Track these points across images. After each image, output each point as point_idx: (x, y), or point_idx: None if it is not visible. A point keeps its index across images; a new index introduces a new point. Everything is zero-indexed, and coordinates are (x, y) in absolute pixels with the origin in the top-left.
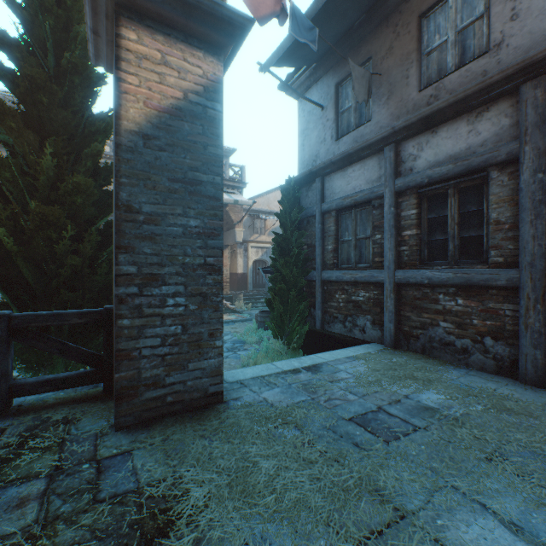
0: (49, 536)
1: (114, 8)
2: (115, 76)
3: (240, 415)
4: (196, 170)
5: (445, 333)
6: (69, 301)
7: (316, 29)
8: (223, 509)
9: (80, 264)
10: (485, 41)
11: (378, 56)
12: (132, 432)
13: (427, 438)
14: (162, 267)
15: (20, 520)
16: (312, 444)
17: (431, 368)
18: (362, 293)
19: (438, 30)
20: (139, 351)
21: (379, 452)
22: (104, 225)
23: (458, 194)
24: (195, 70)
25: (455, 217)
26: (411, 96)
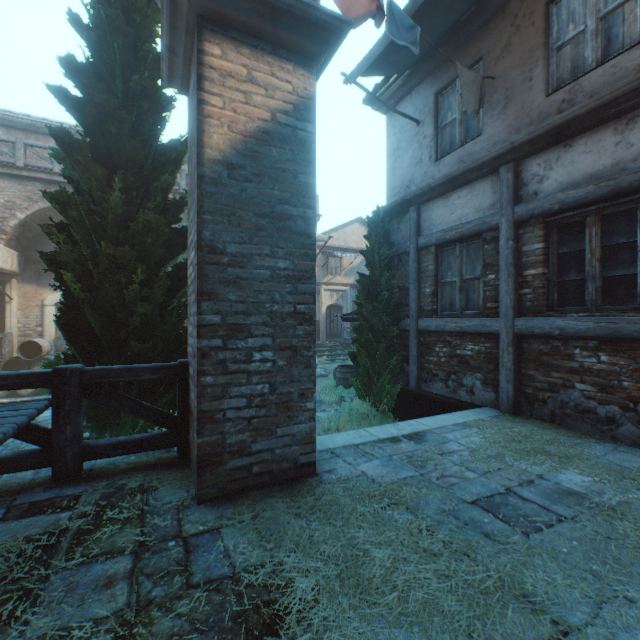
0: (145, 623)
1: (196, 21)
2: (198, 98)
3: (337, 491)
4: (285, 202)
5: (583, 398)
6: (138, 354)
7: (418, 28)
8: (338, 607)
9: (150, 312)
10: (639, 27)
11: (491, 56)
12: (217, 505)
13: (579, 532)
14: (248, 316)
15: (110, 603)
16: (431, 531)
17: (566, 442)
18: (469, 345)
19: (573, 18)
20: (223, 412)
21: (518, 546)
22: (173, 268)
23: (600, 222)
24: (284, 86)
25: (597, 252)
26: (536, 103)
